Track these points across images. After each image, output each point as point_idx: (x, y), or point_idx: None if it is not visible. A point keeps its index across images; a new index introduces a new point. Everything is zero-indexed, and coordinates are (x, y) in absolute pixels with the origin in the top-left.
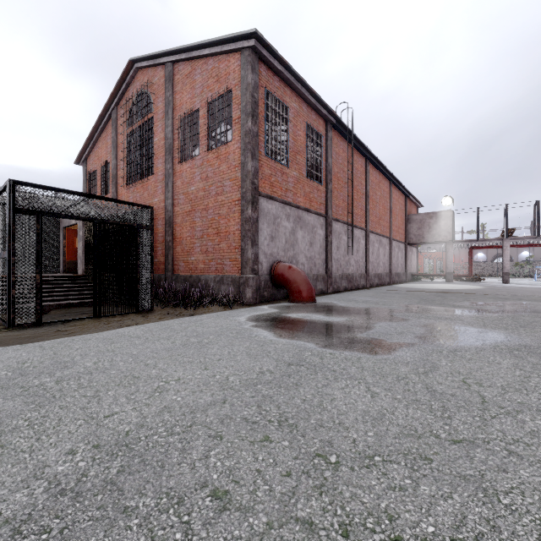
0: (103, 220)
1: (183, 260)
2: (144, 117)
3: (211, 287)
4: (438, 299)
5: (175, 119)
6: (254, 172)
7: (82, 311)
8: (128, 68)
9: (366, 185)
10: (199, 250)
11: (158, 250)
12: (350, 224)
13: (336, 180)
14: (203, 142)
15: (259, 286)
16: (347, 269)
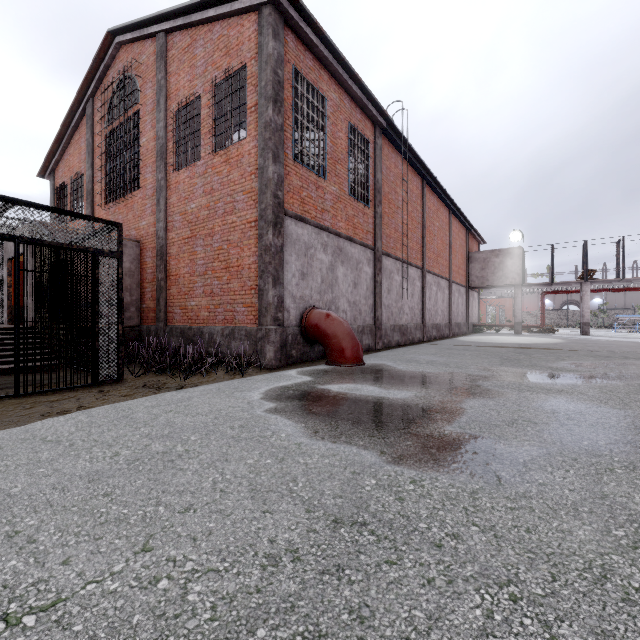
0: (32, 239)
1: (179, 306)
2: (129, 110)
3: (216, 344)
4: (523, 358)
5: (169, 111)
6: (278, 180)
7: (11, 382)
8: (105, 44)
9: (422, 212)
10: (201, 292)
11: (146, 292)
12: (403, 260)
13: (386, 203)
14: (206, 141)
15: (285, 341)
16: (400, 318)
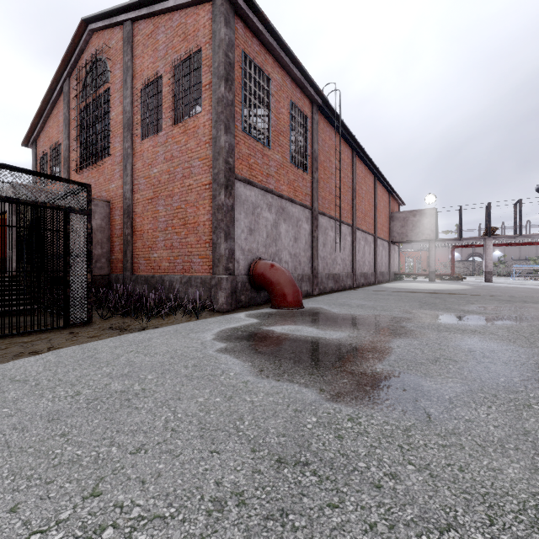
0: (9, 198)
1: (143, 257)
2: (100, 88)
3: (175, 291)
4: (439, 302)
5: (135, 89)
6: (229, 148)
7: None
8: (80, 30)
9: (352, 178)
10: (162, 245)
11: (115, 245)
12: (336, 219)
13: (322, 169)
14: (167, 114)
15: (235, 288)
16: (334, 268)
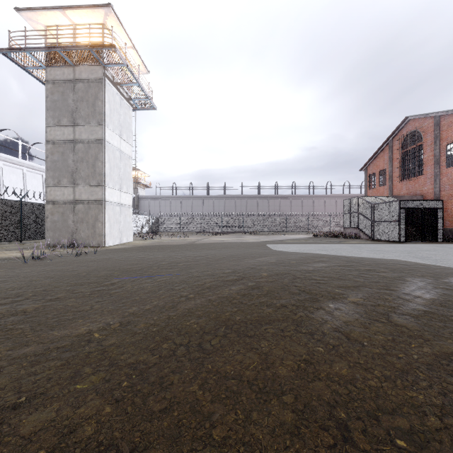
0: (424, 208)
1: (448, 220)
2: (415, 144)
3: None
4: None
5: (441, 145)
6: None
7: None
8: (403, 121)
9: None
10: None
11: None
12: None
13: None
14: None
15: None
16: None
